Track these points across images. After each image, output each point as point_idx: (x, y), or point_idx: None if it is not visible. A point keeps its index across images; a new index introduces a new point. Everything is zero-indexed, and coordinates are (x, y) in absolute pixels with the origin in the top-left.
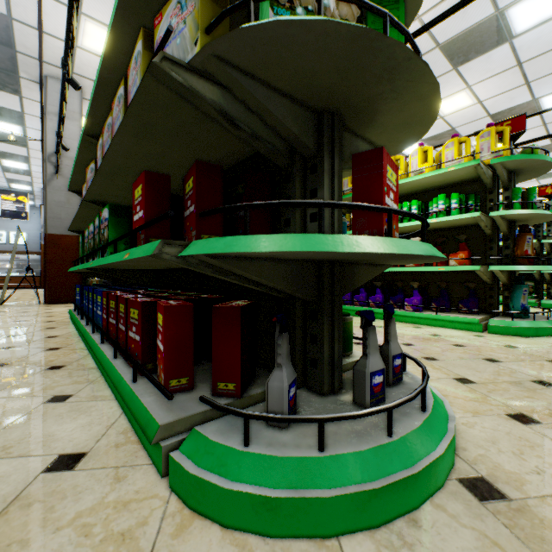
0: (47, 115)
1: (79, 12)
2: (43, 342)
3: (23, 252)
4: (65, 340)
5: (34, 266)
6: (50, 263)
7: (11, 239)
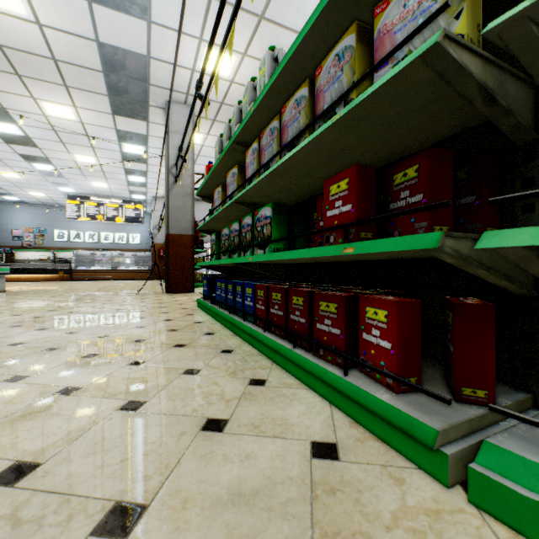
0: (169, 134)
1: (200, 40)
2: (196, 327)
3: (138, 250)
4: (211, 326)
5: (147, 261)
6: (171, 259)
7: (130, 239)
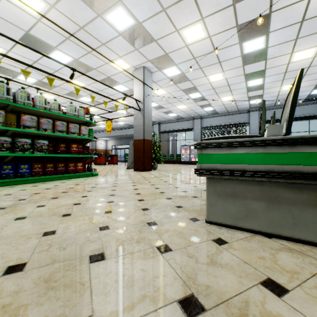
0: None
1: None
2: None
3: None
4: None
5: None
6: None
7: None
